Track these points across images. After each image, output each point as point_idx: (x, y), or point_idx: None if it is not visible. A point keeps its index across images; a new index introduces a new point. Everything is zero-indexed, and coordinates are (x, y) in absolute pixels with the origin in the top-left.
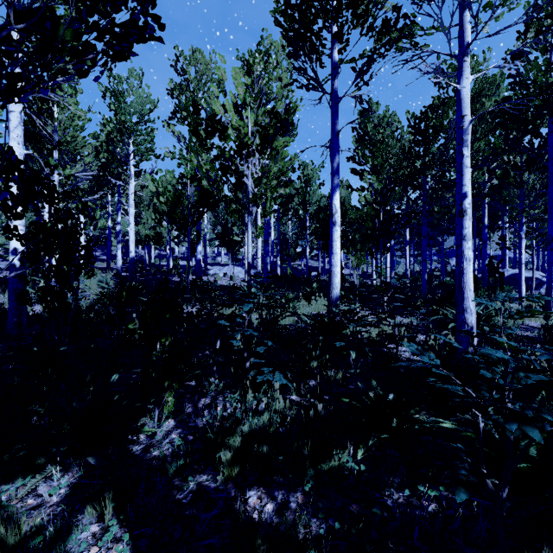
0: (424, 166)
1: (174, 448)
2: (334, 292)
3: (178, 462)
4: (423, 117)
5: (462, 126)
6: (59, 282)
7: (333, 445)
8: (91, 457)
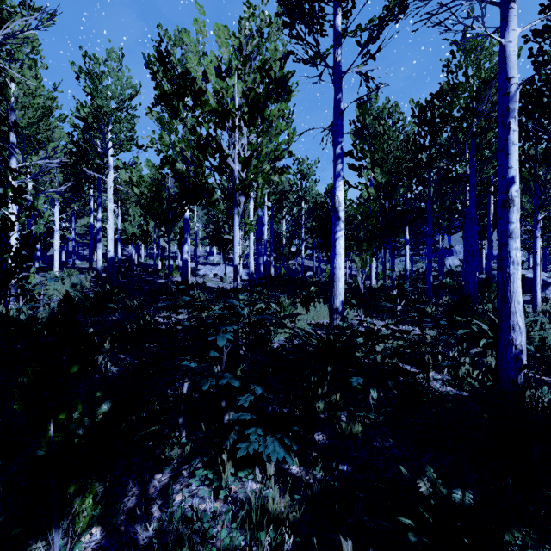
0: (431, 158)
1: None
2: (338, 299)
3: None
4: (429, 106)
5: (508, 92)
6: None
7: None
8: None
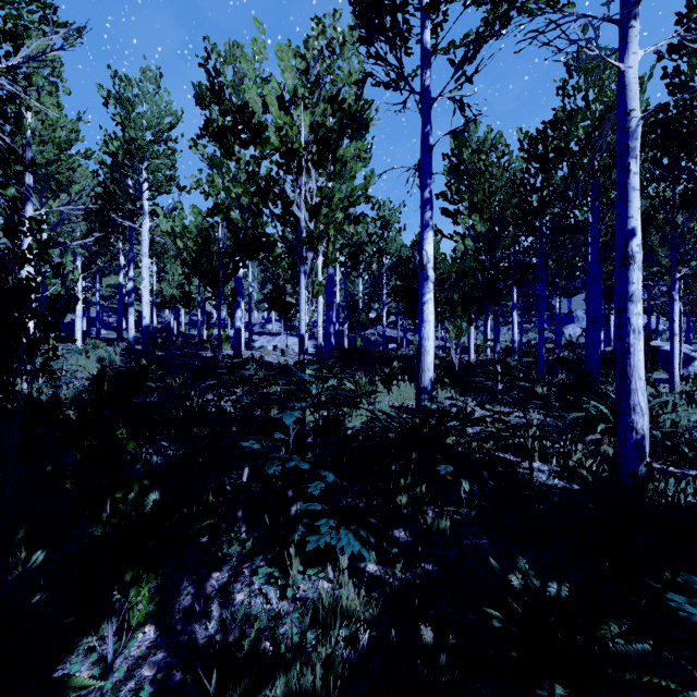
0: (543, 202)
1: None
2: (426, 376)
3: None
4: (541, 137)
5: (628, 127)
6: None
7: None
8: None
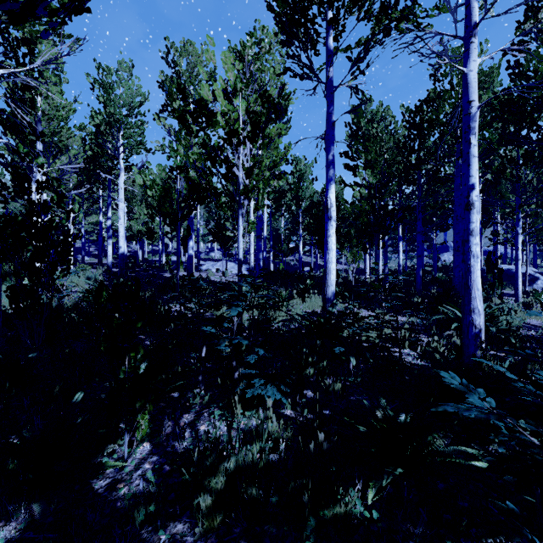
0: (419, 160)
1: (143, 490)
2: (330, 290)
3: (147, 508)
4: (418, 111)
5: (469, 112)
6: (31, 281)
7: (339, 487)
8: (37, 504)
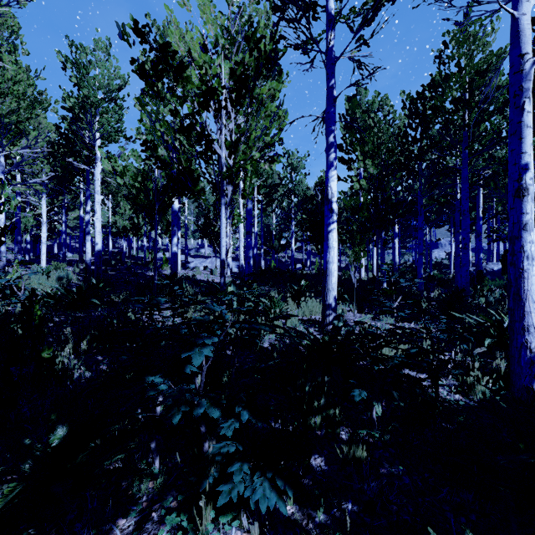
0: (422, 151)
1: None
2: (331, 295)
3: None
4: (420, 98)
5: (521, 69)
6: None
7: None
8: None
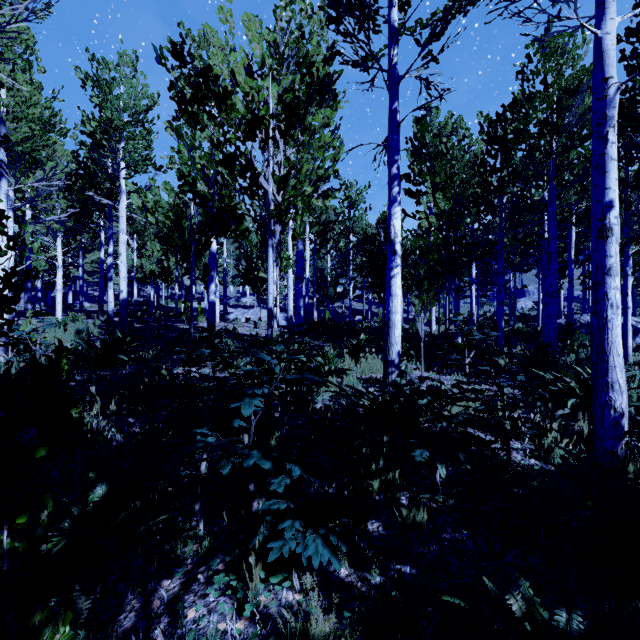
0: (502, 182)
1: None
2: (393, 349)
3: None
4: (500, 120)
5: (605, 95)
6: None
7: None
8: None
